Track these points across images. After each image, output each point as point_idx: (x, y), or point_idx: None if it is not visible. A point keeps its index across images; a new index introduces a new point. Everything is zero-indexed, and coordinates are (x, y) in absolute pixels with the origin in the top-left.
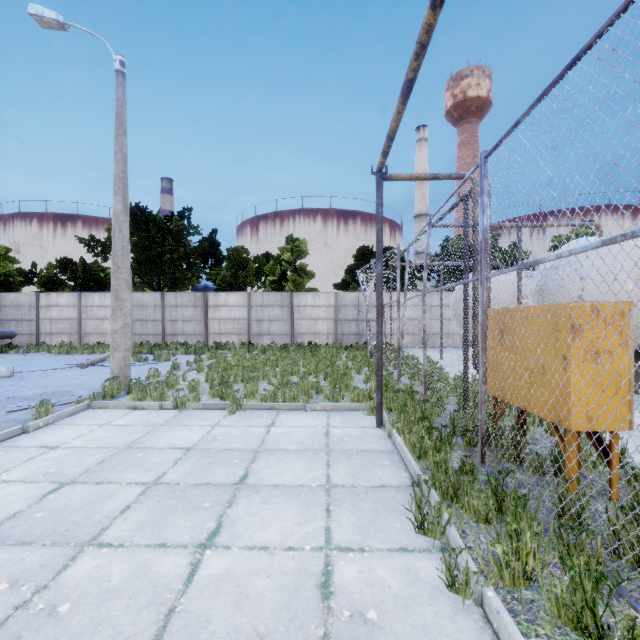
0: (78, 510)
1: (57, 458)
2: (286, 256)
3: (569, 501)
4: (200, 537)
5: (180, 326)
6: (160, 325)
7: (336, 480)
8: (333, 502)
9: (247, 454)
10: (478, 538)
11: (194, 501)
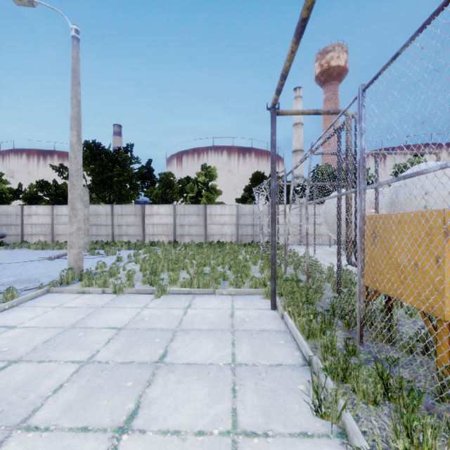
0: (17, 389)
1: (12, 337)
2: (201, 179)
3: None
4: (119, 419)
5: (125, 229)
6: (110, 228)
7: (240, 359)
8: (238, 381)
9: (167, 333)
10: (370, 421)
11: (118, 380)
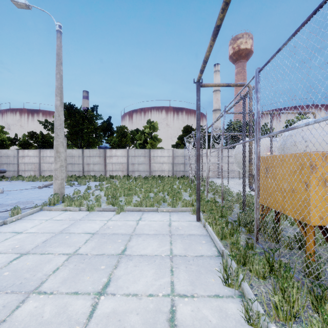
0: (29, 270)
1: (20, 239)
2: (147, 130)
3: (314, 267)
4: (98, 288)
5: (92, 167)
6: (81, 166)
7: (176, 252)
8: (174, 265)
9: (126, 236)
10: (260, 288)
11: (95, 265)
